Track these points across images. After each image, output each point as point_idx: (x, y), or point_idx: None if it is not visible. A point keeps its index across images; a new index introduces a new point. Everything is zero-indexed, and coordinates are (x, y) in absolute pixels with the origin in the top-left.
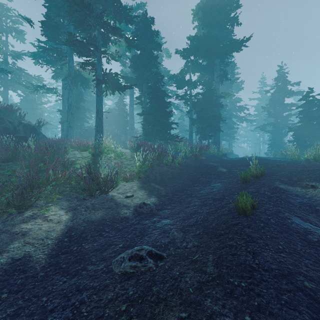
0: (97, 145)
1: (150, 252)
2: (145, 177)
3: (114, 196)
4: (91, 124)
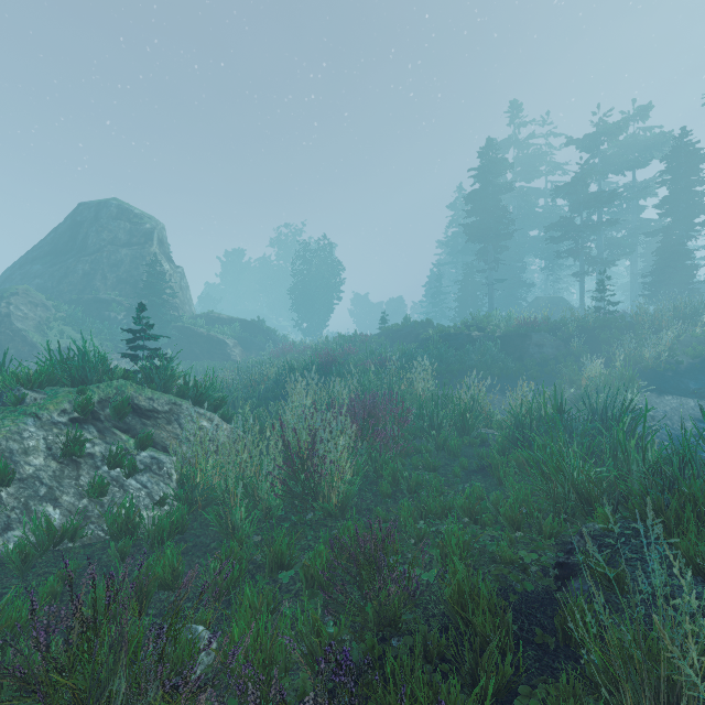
0: None
1: None
2: None
3: None
4: None
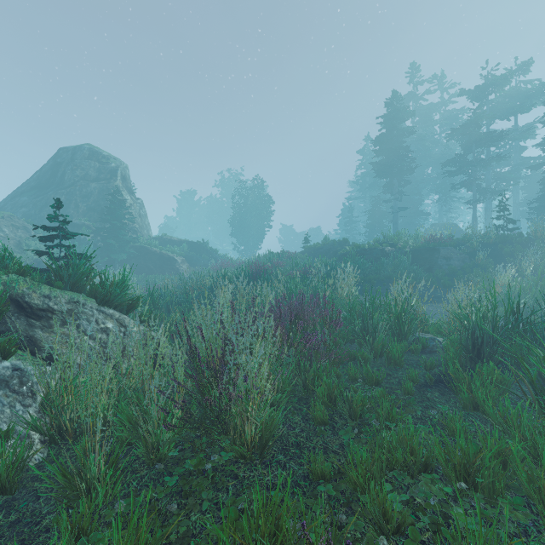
0: None
1: None
2: None
3: None
4: None
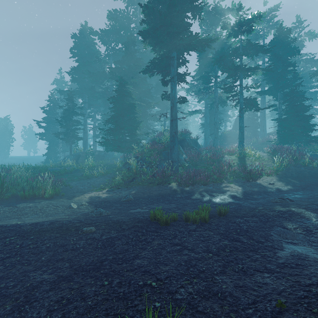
0: (241, 151)
1: (287, 198)
2: (282, 174)
3: (261, 182)
4: (225, 131)
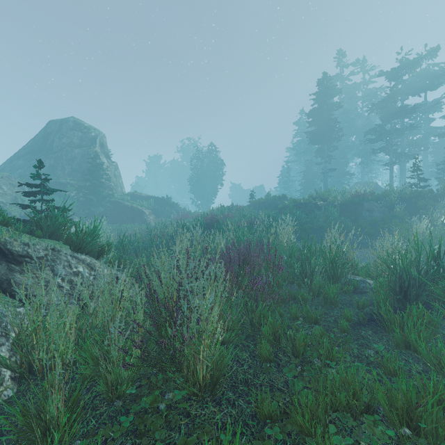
0: None
1: None
2: None
3: None
4: None
